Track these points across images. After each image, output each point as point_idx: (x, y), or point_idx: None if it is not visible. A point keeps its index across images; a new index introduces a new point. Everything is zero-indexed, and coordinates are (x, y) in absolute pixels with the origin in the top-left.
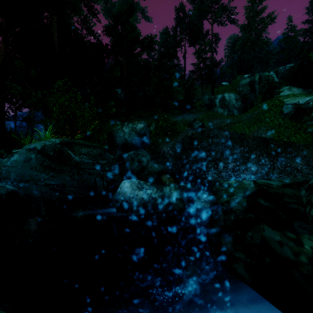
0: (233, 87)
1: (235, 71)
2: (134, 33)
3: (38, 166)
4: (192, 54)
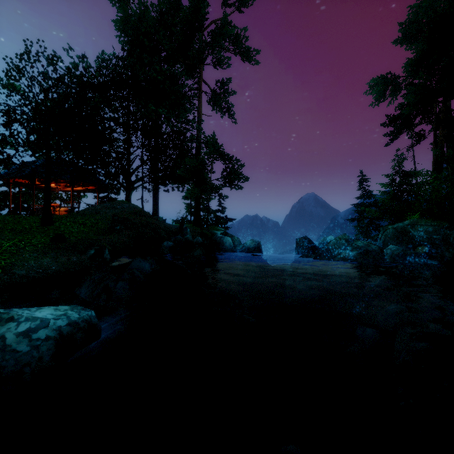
0: None
1: None
2: None
3: (391, 236)
4: None
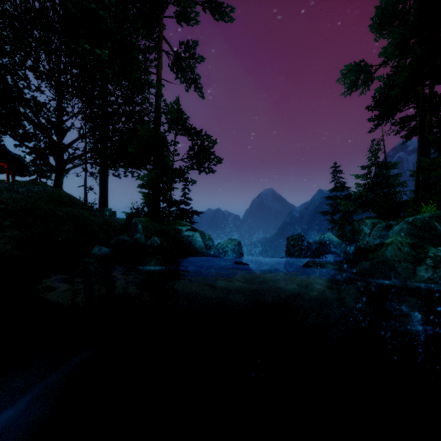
0: None
1: None
2: None
3: (407, 233)
4: None
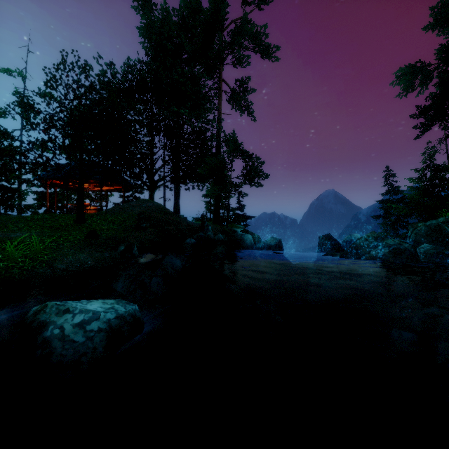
0: None
1: None
2: None
3: (424, 234)
4: None
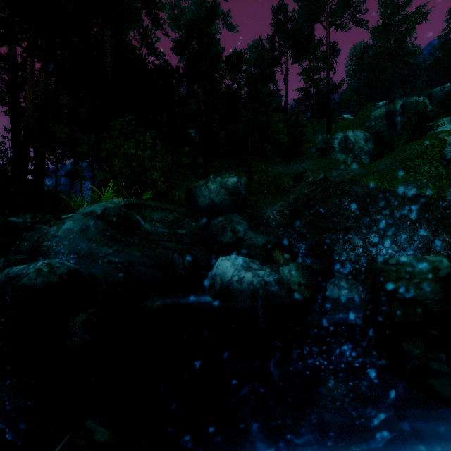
0: (360, 121)
1: (363, 97)
2: (216, 48)
3: (98, 236)
4: (298, 74)
